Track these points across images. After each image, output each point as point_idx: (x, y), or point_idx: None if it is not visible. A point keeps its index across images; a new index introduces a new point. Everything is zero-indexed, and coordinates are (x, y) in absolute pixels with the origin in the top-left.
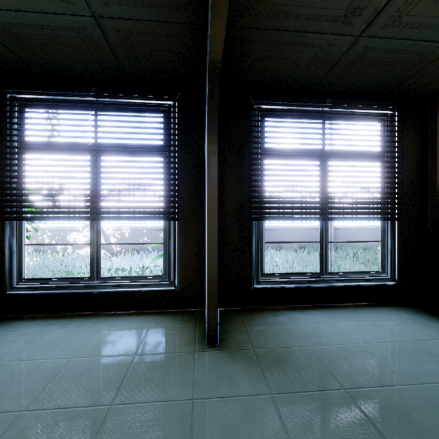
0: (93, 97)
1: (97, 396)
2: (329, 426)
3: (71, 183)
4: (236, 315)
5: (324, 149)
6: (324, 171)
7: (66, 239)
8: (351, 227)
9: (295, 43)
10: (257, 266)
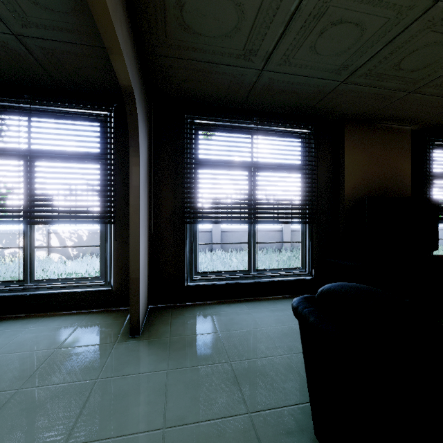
0: (26, 103)
1: (8, 383)
2: (203, 388)
3: (2, 187)
4: (168, 311)
5: (250, 161)
6: (250, 180)
7: (16, 243)
8: None
9: (210, 71)
10: (191, 265)
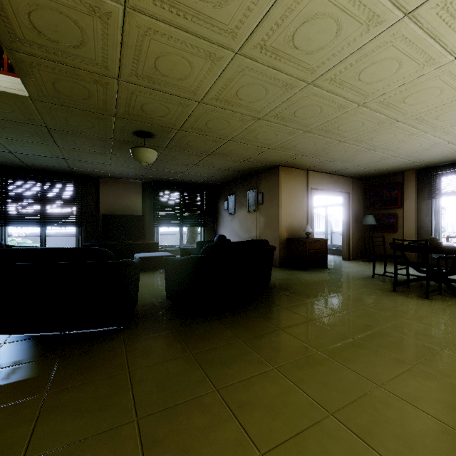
0: None
1: None
2: None
3: None
4: None
5: (41, 196)
6: (41, 205)
7: None
8: (161, 232)
9: None
10: None
